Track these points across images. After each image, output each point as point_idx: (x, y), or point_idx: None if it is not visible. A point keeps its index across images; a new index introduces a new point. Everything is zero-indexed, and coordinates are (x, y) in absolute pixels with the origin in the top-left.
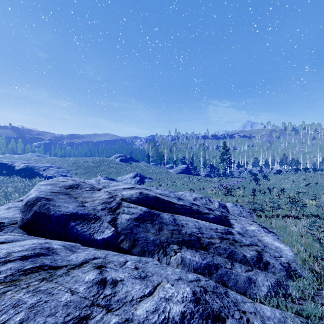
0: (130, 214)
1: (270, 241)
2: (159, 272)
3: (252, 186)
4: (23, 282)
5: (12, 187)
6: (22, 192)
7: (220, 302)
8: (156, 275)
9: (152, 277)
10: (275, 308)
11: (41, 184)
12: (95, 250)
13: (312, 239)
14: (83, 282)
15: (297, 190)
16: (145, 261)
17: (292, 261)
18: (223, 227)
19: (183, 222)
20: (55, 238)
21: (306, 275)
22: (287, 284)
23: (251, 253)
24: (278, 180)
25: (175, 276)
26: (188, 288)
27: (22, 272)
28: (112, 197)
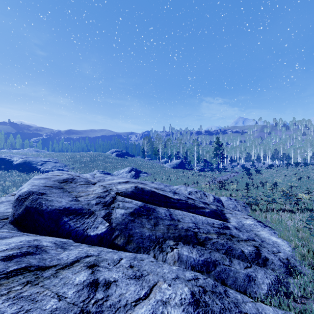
0: (125, 209)
1: (266, 236)
2: (155, 270)
3: (245, 180)
4: (3, 287)
5: (10, 181)
6: (19, 186)
7: (221, 303)
8: (152, 273)
9: (147, 276)
10: (277, 308)
11: (35, 178)
12: (88, 247)
13: (309, 233)
14: (73, 285)
15: (289, 184)
16: (140, 258)
17: (291, 257)
18: (219, 221)
19: (179, 217)
20: (47, 234)
21: (306, 271)
22: (287, 281)
23: (249, 248)
24: (270, 175)
25: (172, 274)
26: (186, 288)
27: (4, 274)
28: (107, 191)
